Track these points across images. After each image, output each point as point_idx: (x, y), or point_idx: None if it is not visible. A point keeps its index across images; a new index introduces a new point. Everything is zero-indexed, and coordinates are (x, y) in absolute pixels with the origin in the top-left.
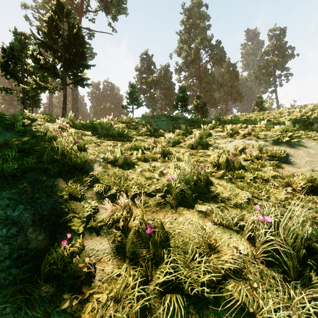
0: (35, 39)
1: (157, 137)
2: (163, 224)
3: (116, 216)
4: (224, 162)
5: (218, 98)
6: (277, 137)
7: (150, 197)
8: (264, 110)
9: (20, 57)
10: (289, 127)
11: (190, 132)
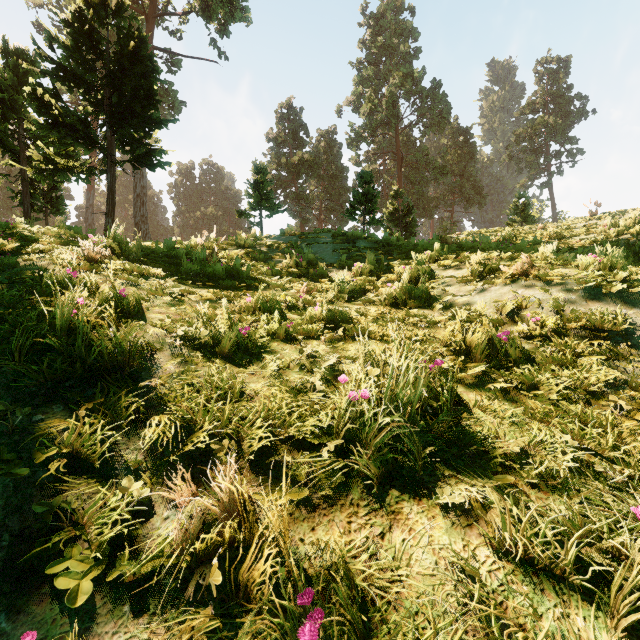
0: (43, 61)
1: (314, 280)
2: (349, 568)
3: (200, 544)
4: (483, 344)
5: (436, 198)
6: (595, 283)
7: (305, 453)
8: (531, 222)
9: (15, 104)
10: (618, 259)
11: (386, 269)
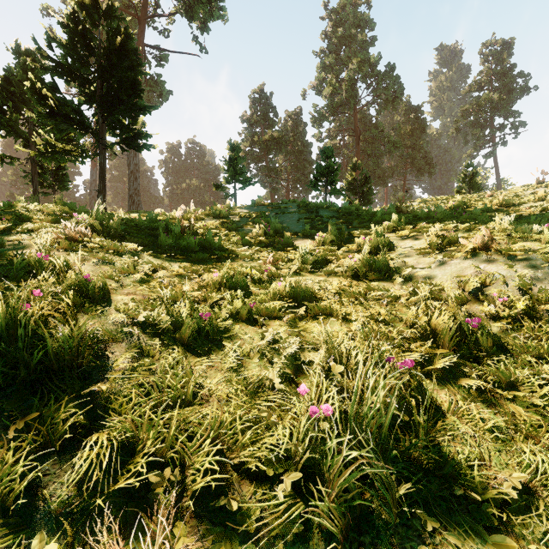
0: (44, 59)
1: (280, 248)
2: None
3: None
4: (452, 333)
5: (390, 169)
6: None
7: (259, 485)
8: (478, 190)
9: (24, 97)
10: None
11: (346, 238)
